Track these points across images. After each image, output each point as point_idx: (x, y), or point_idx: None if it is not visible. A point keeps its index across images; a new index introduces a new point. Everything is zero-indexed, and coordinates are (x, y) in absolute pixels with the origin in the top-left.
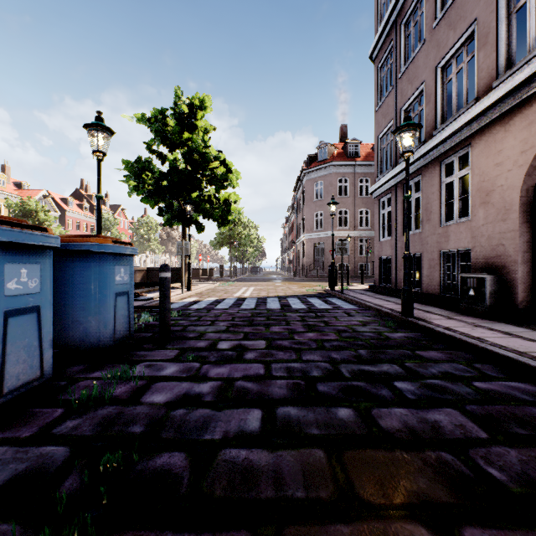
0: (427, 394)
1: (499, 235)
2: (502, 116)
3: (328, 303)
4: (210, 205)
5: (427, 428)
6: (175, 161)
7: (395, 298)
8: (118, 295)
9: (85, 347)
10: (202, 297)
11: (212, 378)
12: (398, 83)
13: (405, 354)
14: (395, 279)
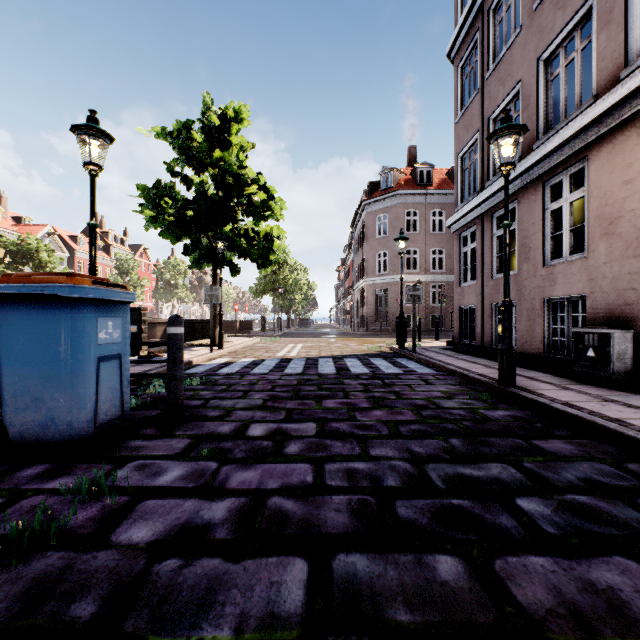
0: (575, 523)
1: (629, 277)
2: (634, 117)
3: (397, 366)
4: (247, 241)
5: (601, 606)
6: (202, 184)
7: (483, 359)
8: (103, 359)
9: (50, 438)
10: (236, 357)
11: (232, 490)
12: (485, 85)
13: (519, 446)
14: (482, 334)
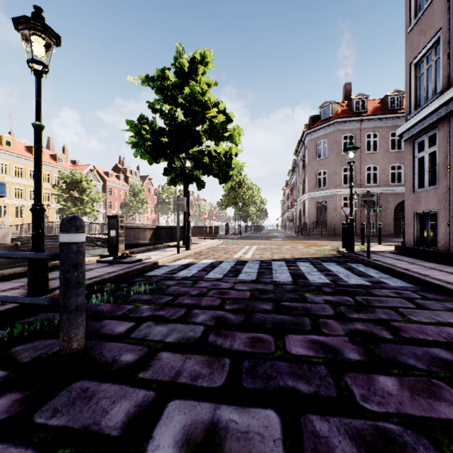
0: None
1: None
2: None
3: (358, 274)
4: (210, 160)
5: None
6: (172, 112)
7: None
8: None
9: None
10: (198, 258)
11: None
12: None
13: None
14: (447, 240)
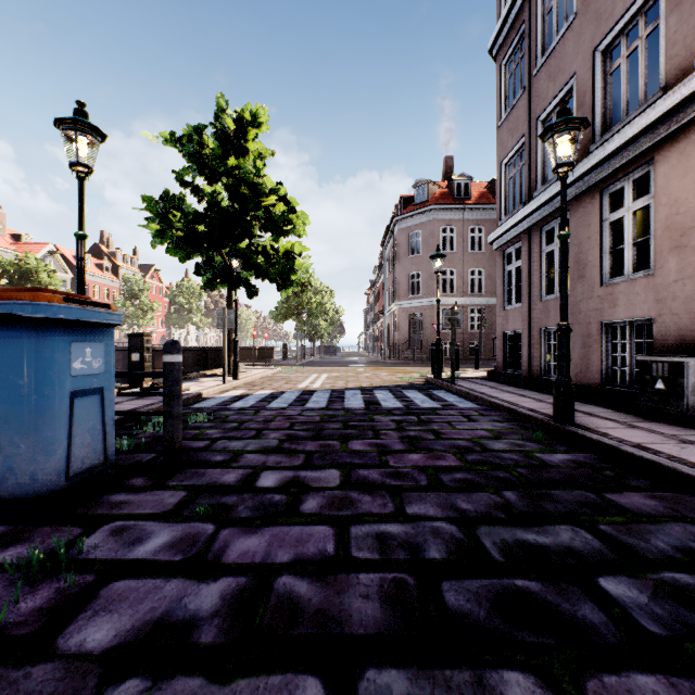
0: (684, 618)
1: None
2: None
3: (434, 399)
4: (265, 259)
5: None
6: (214, 195)
7: (531, 391)
8: (78, 395)
9: (9, 493)
10: (252, 389)
11: (230, 565)
12: (532, 82)
13: (589, 501)
14: (529, 363)
